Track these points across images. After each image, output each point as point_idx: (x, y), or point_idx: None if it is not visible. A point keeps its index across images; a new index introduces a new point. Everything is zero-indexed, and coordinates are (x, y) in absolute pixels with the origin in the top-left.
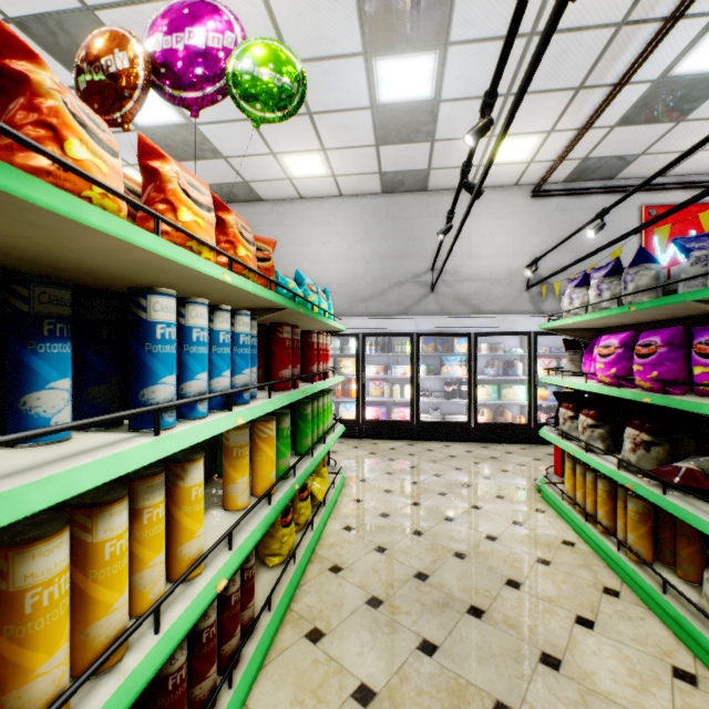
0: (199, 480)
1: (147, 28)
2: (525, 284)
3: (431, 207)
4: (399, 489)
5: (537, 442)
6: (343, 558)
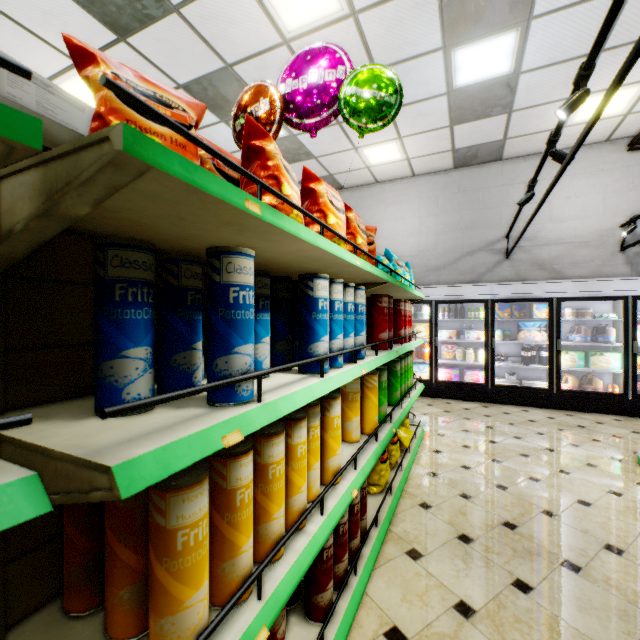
0: (338, 413)
1: (280, 77)
2: (619, 244)
3: (506, 176)
4: (477, 445)
5: (636, 414)
6: (431, 498)
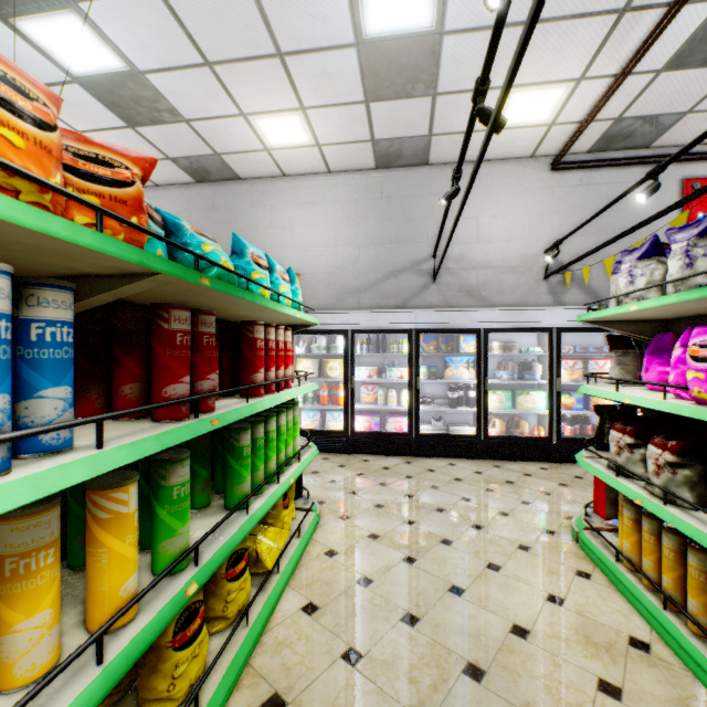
0: None
1: None
2: (543, 272)
3: (433, 184)
4: (389, 532)
5: (560, 460)
6: (291, 678)
